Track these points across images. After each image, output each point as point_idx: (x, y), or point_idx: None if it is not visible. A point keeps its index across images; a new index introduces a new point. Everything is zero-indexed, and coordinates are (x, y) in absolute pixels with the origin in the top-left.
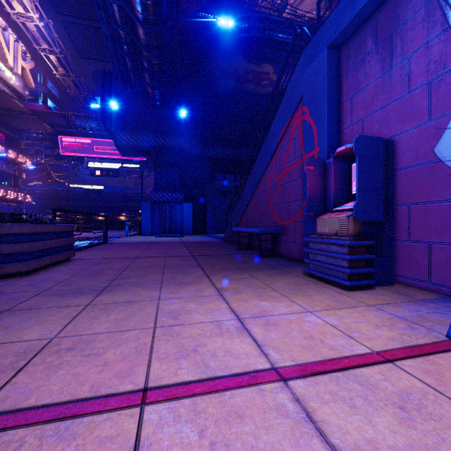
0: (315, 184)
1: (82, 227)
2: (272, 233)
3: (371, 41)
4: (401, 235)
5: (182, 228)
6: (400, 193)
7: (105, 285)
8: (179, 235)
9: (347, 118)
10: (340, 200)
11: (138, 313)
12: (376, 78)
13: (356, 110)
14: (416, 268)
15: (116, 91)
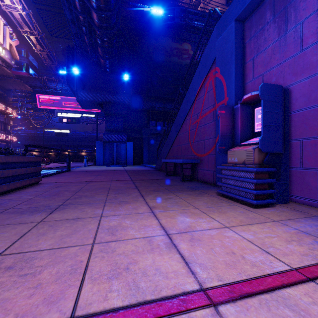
0: (226, 124)
1: (54, 160)
2: (191, 163)
3: (269, 14)
4: (294, 164)
5: (126, 160)
6: (294, 130)
7: (59, 203)
8: (123, 165)
9: (249, 75)
10: (245, 137)
11: (81, 229)
12: (274, 42)
13: (257, 68)
14: (308, 189)
15: (77, 61)
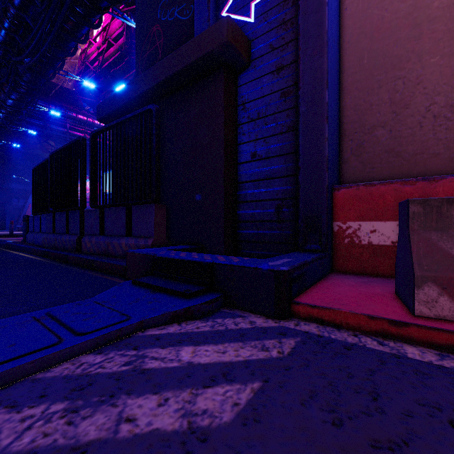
0: None
1: None
2: None
3: None
4: None
5: None
6: None
7: None
8: None
9: None
10: None
11: None
12: None
13: None
14: None
15: None
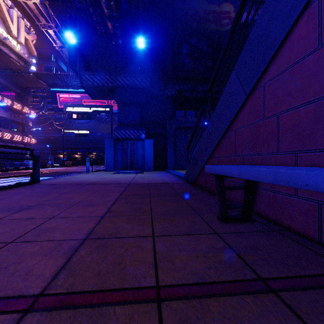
0: None
1: (80, 163)
2: None
3: None
4: None
5: (144, 164)
6: None
7: None
8: (137, 172)
9: None
10: None
11: None
12: None
13: None
14: None
15: (81, 33)
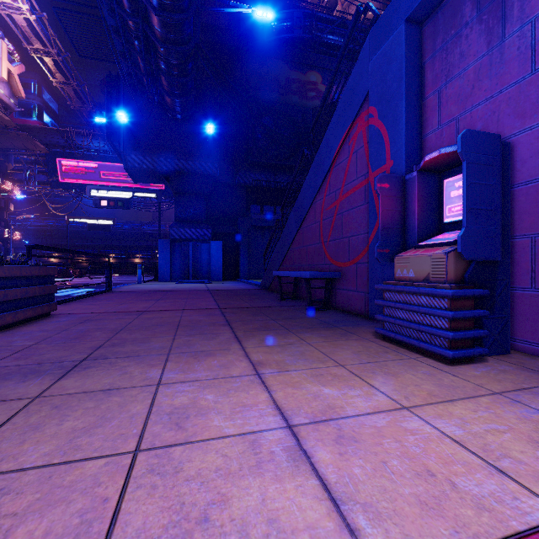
0: (391, 208)
1: (87, 271)
2: (326, 278)
3: (470, 7)
4: (520, 281)
5: (210, 273)
6: (518, 220)
7: (82, 356)
8: (205, 281)
9: (432, 119)
10: (426, 231)
11: (116, 415)
12: (479, 58)
13: (446, 107)
14: None
15: (126, 100)
